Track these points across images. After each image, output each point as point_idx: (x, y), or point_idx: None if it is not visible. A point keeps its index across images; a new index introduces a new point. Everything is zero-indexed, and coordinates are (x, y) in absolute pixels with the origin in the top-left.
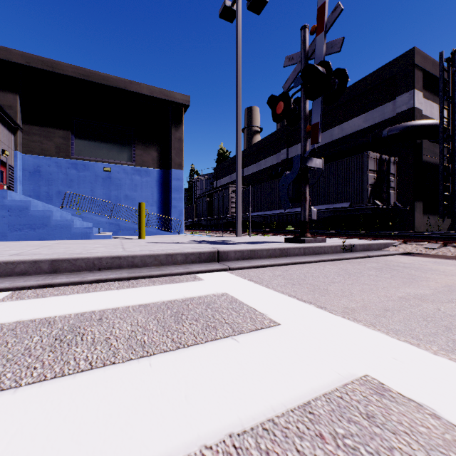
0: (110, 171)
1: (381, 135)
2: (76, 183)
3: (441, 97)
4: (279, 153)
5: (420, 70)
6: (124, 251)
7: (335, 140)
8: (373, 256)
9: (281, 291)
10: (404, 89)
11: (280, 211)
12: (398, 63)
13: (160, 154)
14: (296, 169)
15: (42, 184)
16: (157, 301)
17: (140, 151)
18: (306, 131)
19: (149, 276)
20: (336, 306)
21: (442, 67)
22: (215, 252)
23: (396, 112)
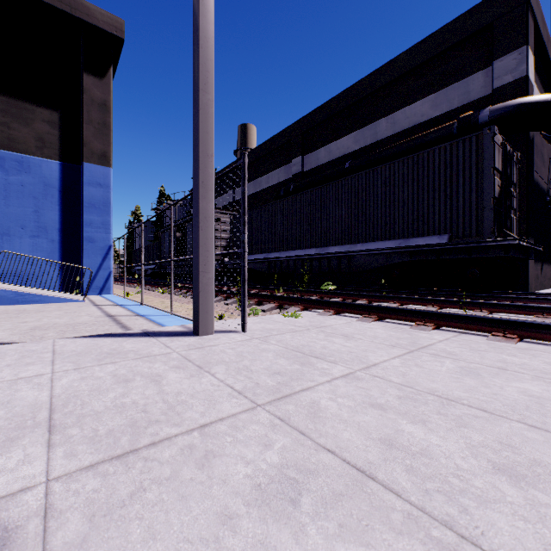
0: None
1: (477, 120)
2: None
3: None
4: (290, 164)
5: (531, 18)
6: None
7: (381, 139)
8: None
9: None
10: (508, 46)
11: (298, 253)
12: (498, 1)
13: (57, 129)
14: None
15: None
16: None
17: (1, 115)
18: None
19: None
20: None
21: None
22: None
23: (493, 86)
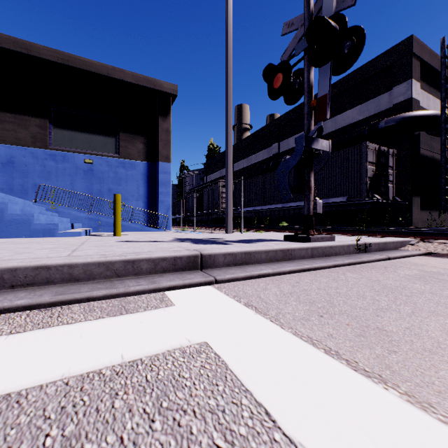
0: (91, 163)
1: (378, 127)
2: (54, 175)
3: (443, 86)
4: (270, 147)
5: (417, 60)
6: (60, 257)
7: (328, 133)
8: (394, 258)
9: (308, 337)
10: (401, 79)
11: (272, 207)
12: (395, 52)
13: (146, 146)
14: (299, 151)
15: (16, 177)
16: (55, 377)
17: (124, 142)
18: (310, 106)
19: (89, 299)
20: (447, 393)
21: (443, 53)
22: (197, 256)
23: (393, 103)
